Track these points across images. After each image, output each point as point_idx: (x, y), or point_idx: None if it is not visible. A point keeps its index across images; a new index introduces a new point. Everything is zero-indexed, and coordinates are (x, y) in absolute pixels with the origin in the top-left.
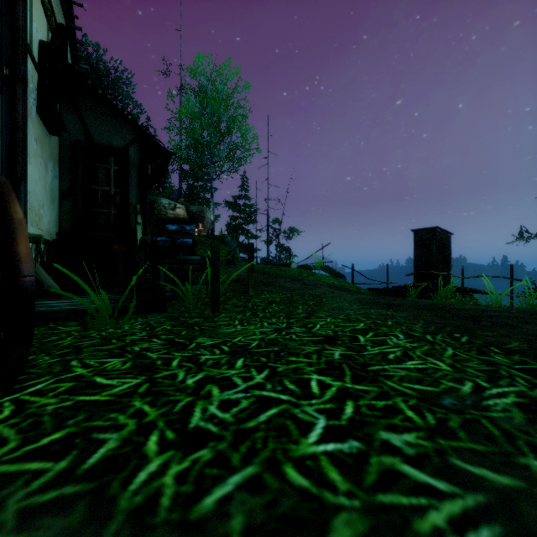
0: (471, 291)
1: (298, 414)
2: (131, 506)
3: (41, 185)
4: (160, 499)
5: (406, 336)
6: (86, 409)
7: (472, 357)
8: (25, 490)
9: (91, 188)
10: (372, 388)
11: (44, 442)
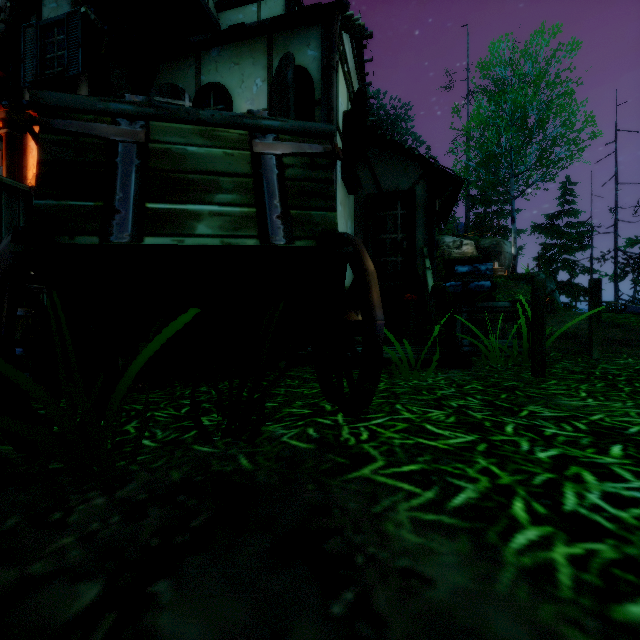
0: None
1: None
2: (519, 564)
3: None
4: (556, 574)
5: None
6: (429, 451)
7: None
8: (407, 503)
9: (380, 238)
10: None
11: (405, 469)
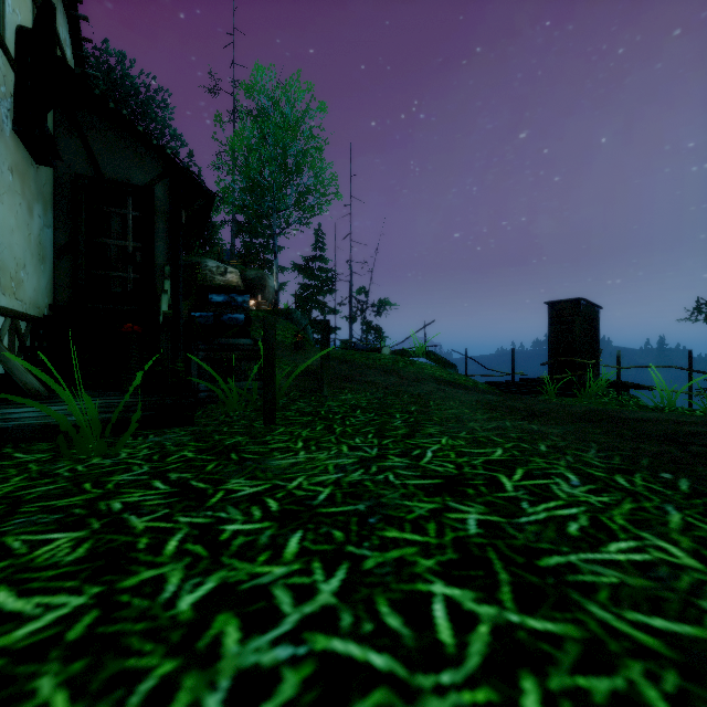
0: (628, 386)
1: None
2: None
3: (21, 236)
4: None
5: (581, 477)
6: None
7: None
8: None
9: (100, 242)
10: (563, 626)
11: None
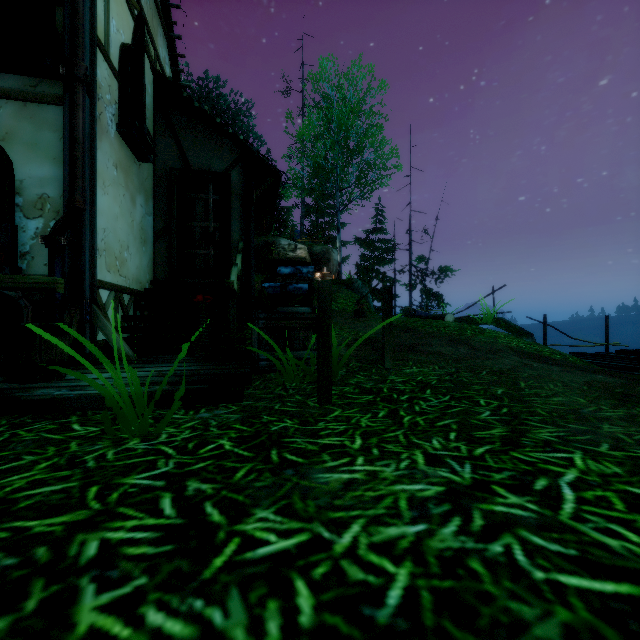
0: None
1: None
2: None
3: (125, 222)
4: None
5: None
6: None
7: None
8: None
9: (188, 225)
10: None
11: None
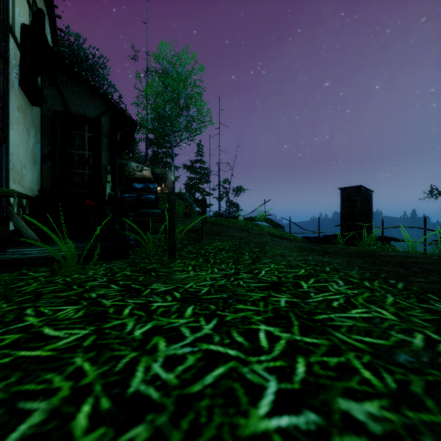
0: (389, 239)
1: (247, 374)
2: None
3: (23, 149)
4: None
5: (345, 282)
6: (23, 367)
7: (414, 305)
8: None
9: (68, 152)
10: (321, 340)
11: None
